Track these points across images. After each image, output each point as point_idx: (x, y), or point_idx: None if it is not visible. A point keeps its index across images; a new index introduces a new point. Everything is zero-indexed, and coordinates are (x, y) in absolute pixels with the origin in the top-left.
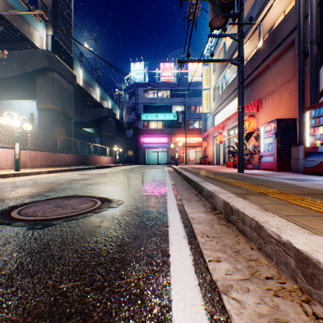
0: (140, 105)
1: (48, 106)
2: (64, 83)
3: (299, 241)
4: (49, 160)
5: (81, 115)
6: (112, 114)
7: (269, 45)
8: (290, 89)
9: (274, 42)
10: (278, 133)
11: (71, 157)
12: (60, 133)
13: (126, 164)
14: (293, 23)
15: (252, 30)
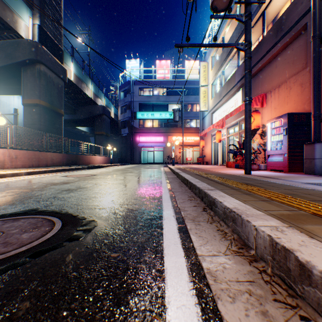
0: (135, 103)
1: (34, 101)
2: (53, 76)
3: None
4: (33, 160)
5: (73, 112)
6: (107, 112)
7: (276, 33)
8: (302, 80)
9: (282, 30)
10: (289, 129)
11: (60, 156)
12: (48, 131)
13: (121, 164)
14: (306, 6)
15: (255, 19)
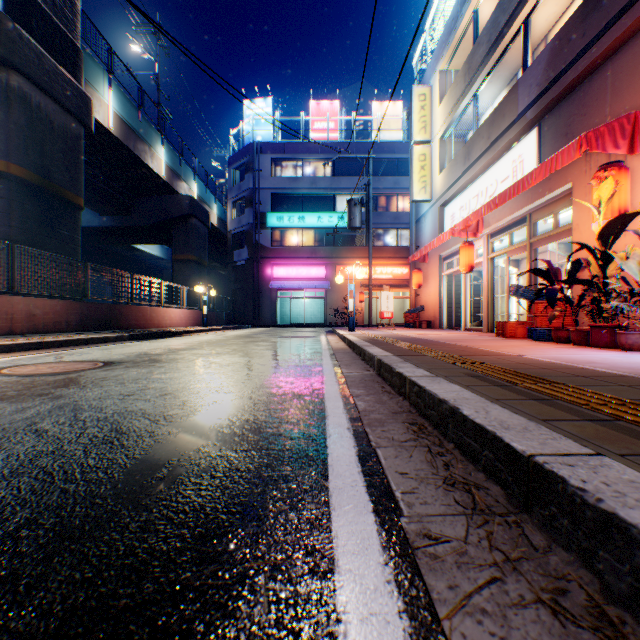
0: (263, 193)
1: None
2: (50, 108)
3: None
4: None
5: (123, 211)
6: (200, 211)
7: None
8: None
9: None
10: None
11: (58, 307)
12: (34, 244)
13: (230, 327)
14: None
15: None
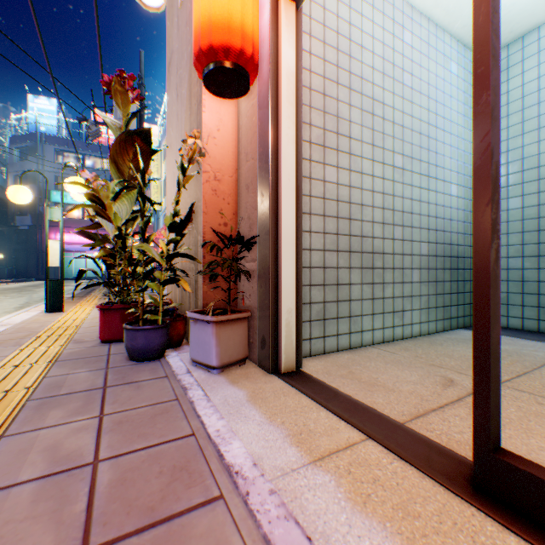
0: (48, 174)
1: None
2: None
3: None
4: None
5: None
6: None
7: None
8: None
9: None
10: None
11: None
12: None
13: (16, 280)
14: None
15: None
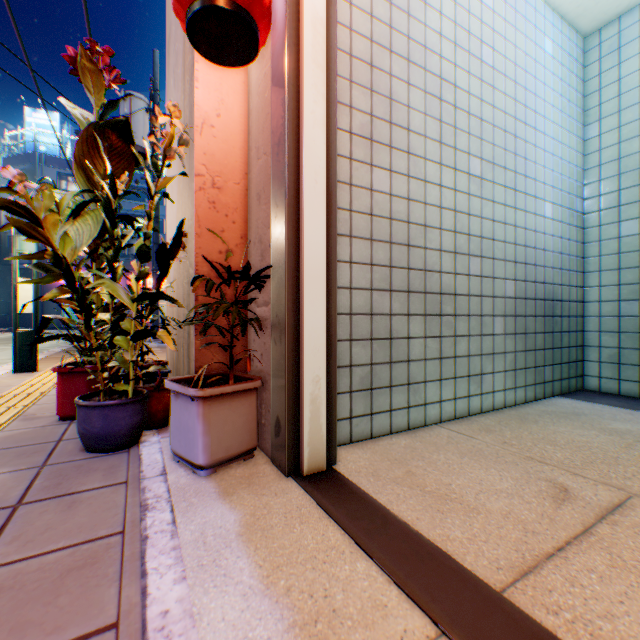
0: None
1: None
2: None
3: None
4: None
5: None
6: None
7: None
8: None
9: None
10: None
11: None
12: None
13: (8, 330)
14: None
15: None
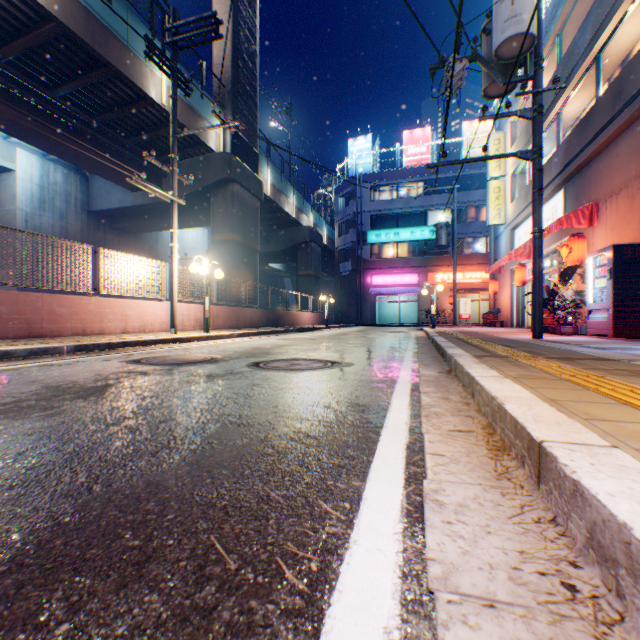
0: (364, 215)
1: (226, 237)
2: (247, 197)
3: (473, 370)
4: (233, 319)
5: (265, 242)
6: (316, 236)
7: (612, 101)
8: None
9: (621, 97)
10: (615, 270)
11: (259, 313)
12: (241, 277)
13: (341, 326)
14: None
15: (583, 67)
